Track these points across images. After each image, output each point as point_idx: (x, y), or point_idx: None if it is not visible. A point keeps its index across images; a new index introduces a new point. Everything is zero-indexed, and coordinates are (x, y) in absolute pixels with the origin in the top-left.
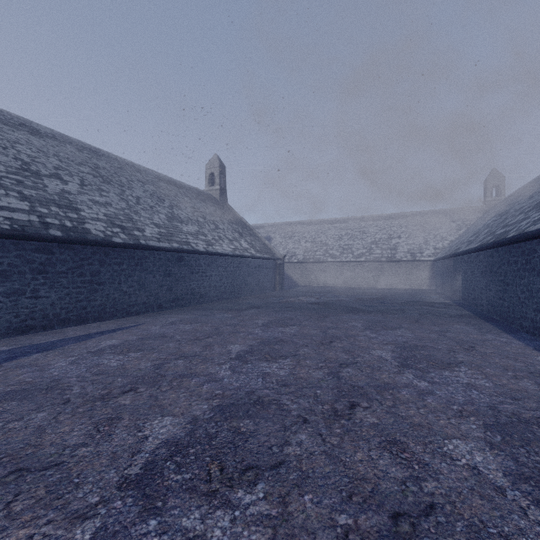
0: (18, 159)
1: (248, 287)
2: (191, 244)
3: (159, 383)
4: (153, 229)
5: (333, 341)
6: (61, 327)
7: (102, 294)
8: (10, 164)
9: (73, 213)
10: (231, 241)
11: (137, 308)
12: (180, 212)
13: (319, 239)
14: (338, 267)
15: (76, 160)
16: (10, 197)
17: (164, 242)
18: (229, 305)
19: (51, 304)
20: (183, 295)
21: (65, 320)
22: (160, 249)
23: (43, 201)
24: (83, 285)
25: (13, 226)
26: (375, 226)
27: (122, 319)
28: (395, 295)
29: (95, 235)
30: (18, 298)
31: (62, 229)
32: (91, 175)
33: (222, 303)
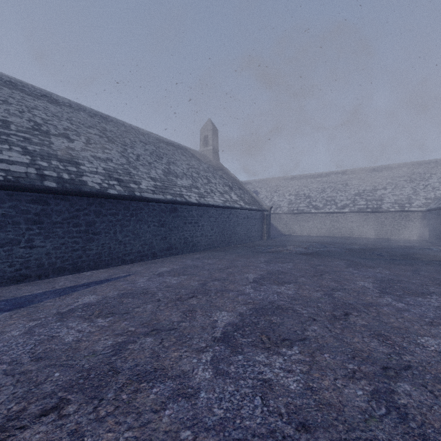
0: (31, 121)
1: (237, 236)
2: (184, 196)
3: (102, 392)
4: (149, 183)
5: (349, 312)
6: (56, 276)
7: (98, 244)
8: (22, 124)
9: (73, 167)
10: (222, 194)
11: (132, 256)
12: (176, 168)
13: (302, 192)
14: (322, 217)
15: (86, 124)
16: (12, 152)
17: (159, 194)
18: (220, 254)
19: (46, 253)
20: (176, 244)
21: (60, 268)
22: (154, 200)
23: (45, 155)
24: (78, 235)
25: (7, 177)
26: (358, 179)
27: (117, 267)
28: (388, 246)
29: (91, 187)
30: (13, 248)
31: (58, 180)
32: (97, 136)
33: (213, 251)
